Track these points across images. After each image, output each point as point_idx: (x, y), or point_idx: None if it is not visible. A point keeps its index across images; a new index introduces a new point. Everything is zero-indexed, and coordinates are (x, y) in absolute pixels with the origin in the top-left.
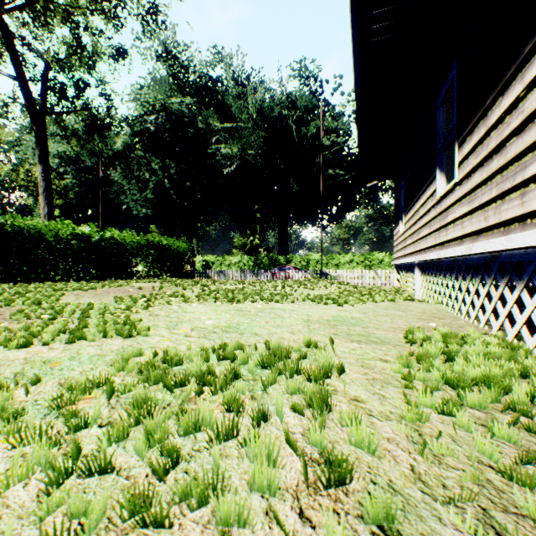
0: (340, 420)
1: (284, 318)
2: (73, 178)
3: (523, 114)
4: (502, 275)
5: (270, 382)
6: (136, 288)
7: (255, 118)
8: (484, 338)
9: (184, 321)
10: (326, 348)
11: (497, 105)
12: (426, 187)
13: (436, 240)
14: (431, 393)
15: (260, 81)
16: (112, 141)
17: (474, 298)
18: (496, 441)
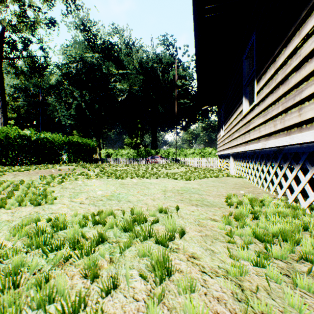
0: (177, 288)
1: (150, 189)
2: (23, 101)
3: (300, 57)
4: (284, 161)
5: (127, 246)
6: (57, 170)
7: (138, 68)
8: (274, 201)
9: (83, 192)
10: (174, 211)
11: (282, 53)
12: (237, 108)
13: (243, 140)
14: (247, 247)
15: (141, 46)
16: (49, 78)
17: (266, 175)
18: (299, 292)
